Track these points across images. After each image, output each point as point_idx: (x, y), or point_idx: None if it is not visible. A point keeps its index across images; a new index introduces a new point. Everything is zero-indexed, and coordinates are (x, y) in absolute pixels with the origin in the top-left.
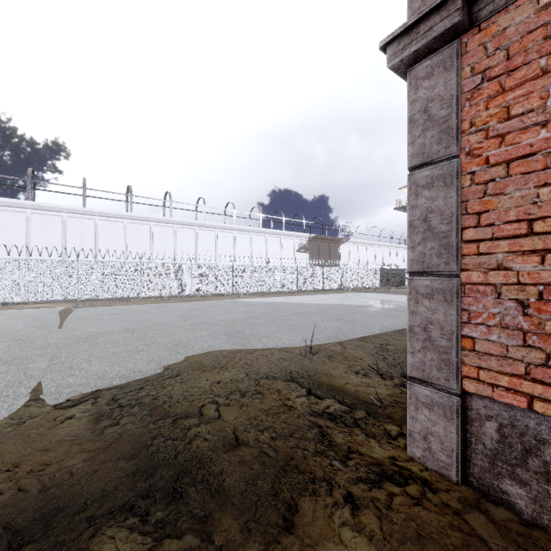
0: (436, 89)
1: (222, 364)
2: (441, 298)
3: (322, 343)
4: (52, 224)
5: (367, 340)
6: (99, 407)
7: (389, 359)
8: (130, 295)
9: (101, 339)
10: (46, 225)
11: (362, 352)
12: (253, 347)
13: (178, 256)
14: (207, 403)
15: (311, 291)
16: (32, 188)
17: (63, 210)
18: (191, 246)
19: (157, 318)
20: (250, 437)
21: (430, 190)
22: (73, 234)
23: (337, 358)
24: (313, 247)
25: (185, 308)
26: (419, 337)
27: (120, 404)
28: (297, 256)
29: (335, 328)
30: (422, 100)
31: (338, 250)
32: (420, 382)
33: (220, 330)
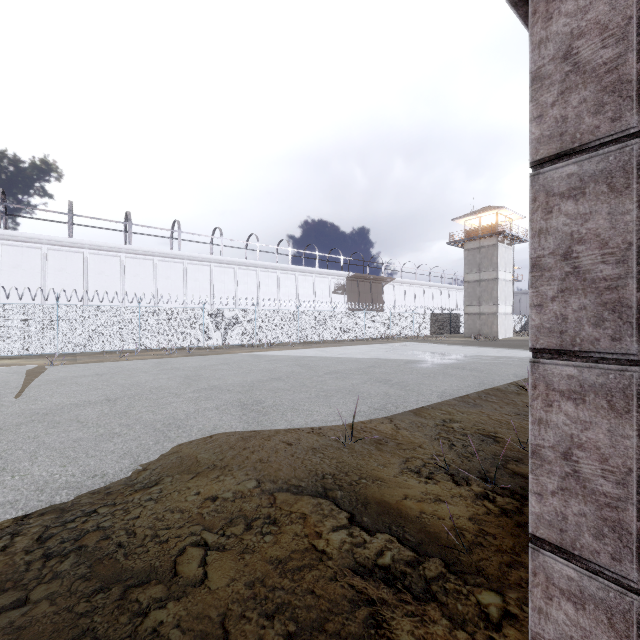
0: (590, 11)
1: (226, 461)
2: (602, 402)
3: (366, 420)
4: (28, 258)
5: (424, 413)
6: (10, 558)
7: (458, 446)
8: (126, 348)
9: (66, 416)
10: (21, 260)
11: (420, 434)
12: (273, 427)
13: (189, 298)
14: (190, 546)
15: (349, 340)
16: (3, 213)
17: (42, 241)
18: (205, 286)
19: (152, 380)
20: (249, 636)
21: (578, 201)
22: (56, 271)
23: (388, 446)
24: (352, 288)
25: (192, 366)
26: (554, 469)
27: (46, 551)
28: (333, 298)
29: (382, 395)
30: (559, 37)
31: (382, 291)
32: (555, 550)
33: (233, 399)
